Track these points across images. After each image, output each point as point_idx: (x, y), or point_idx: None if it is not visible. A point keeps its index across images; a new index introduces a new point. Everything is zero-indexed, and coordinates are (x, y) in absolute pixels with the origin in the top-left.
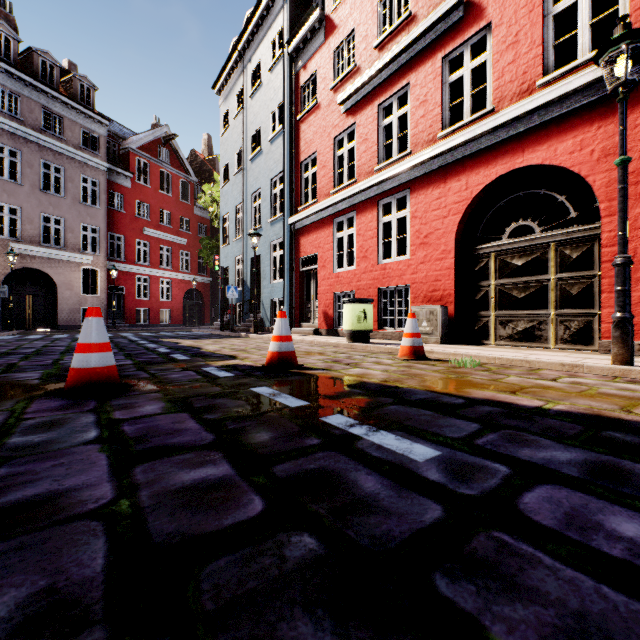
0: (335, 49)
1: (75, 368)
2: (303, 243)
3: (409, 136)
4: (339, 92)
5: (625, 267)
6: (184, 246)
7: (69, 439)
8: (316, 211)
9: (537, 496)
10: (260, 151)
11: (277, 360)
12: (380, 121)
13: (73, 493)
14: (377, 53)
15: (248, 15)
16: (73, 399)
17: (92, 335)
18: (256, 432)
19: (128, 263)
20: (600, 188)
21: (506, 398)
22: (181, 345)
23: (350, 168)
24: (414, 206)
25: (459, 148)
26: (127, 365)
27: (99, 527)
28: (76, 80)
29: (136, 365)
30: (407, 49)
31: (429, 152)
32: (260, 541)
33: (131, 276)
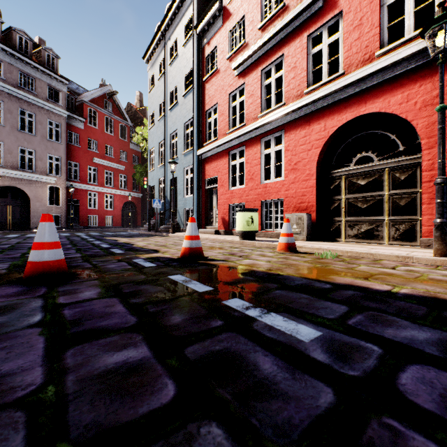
0: (230, 30)
1: (31, 261)
2: (207, 169)
3: (283, 92)
4: (233, 61)
5: (443, 185)
6: (122, 171)
7: (16, 323)
8: (217, 146)
9: (411, 376)
10: (177, 103)
11: (188, 254)
12: (262, 81)
13: (6, 379)
14: (260, 33)
15: (168, 6)
16: (29, 286)
17: (45, 236)
18: (171, 315)
19: (82, 183)
20: (421, 129)
21: (362, 283)
22: (119, 242)
23: (241, 116)
24: (287, 142)
25: (319, 100)
26: (76, 257)
27: (21, 418)
28: (44, 51)
29: (83, 257)
30: (282, 30)
31: (298, 103)
32: (171, 433)
33: (84, 192)
